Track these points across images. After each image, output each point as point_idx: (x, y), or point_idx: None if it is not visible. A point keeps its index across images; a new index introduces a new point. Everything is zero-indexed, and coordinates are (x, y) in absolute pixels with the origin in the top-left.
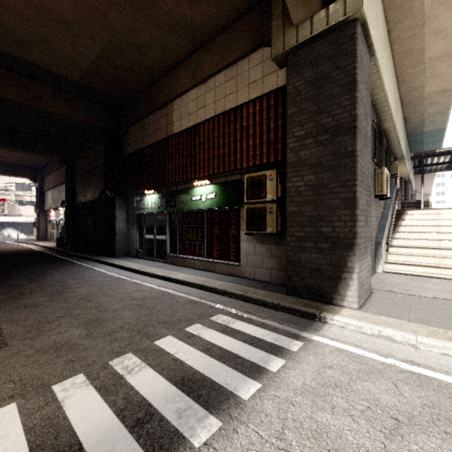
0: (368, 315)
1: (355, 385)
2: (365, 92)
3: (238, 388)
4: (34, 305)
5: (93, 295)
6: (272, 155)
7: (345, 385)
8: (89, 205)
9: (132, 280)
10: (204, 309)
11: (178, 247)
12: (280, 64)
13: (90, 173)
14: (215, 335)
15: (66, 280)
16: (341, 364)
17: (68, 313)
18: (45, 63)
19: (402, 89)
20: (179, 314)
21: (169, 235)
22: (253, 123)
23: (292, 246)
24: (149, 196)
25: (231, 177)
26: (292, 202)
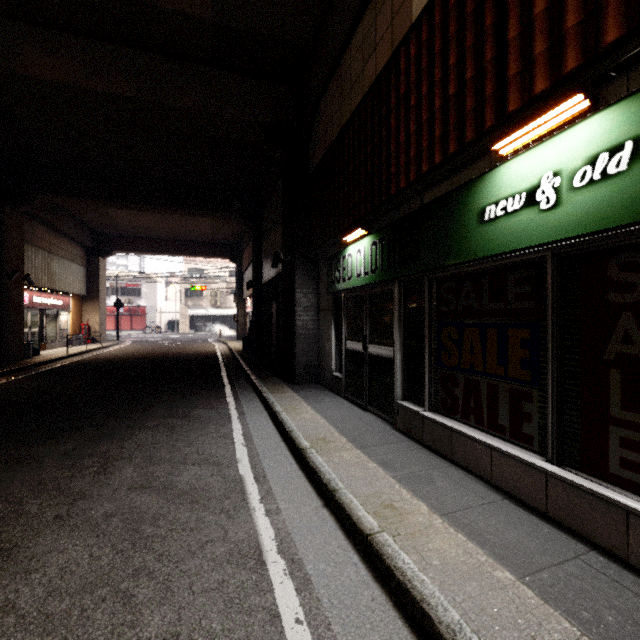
0: None
1: None
2: None
3: None
4: None
5: None
6: None
7: None
8: (272, 284)
9: (256, 517)
10: None
11: (427, 387)
12: None
13: (273, 231)
14: None
15: (130, 458)
16: None
17: None
18: None
19: None
20: None
21: (399, 346)
22: None
23: None
24: (353, 246)
25: None
26: None
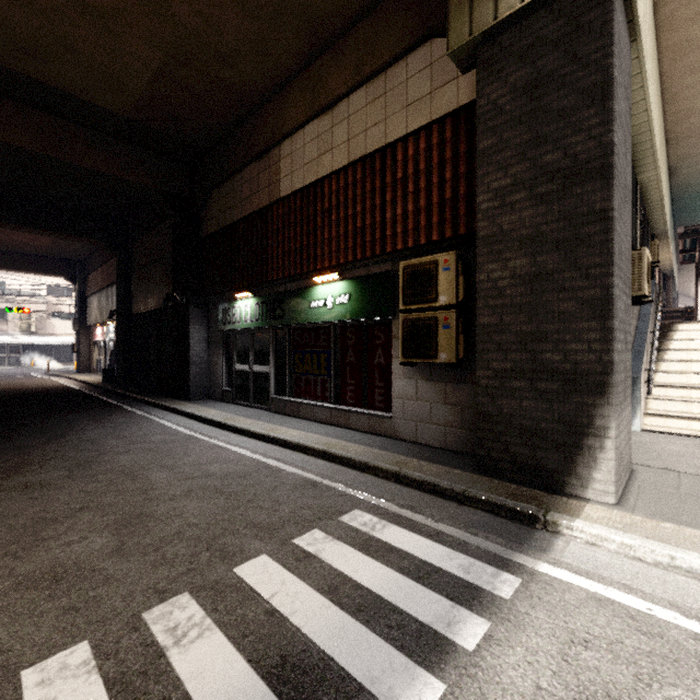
0: (638, 519)
1: (652, 697)
2: (624, 104)
3: (396, 692)
4: (40, 485)
5: (142, 468)
6: (449, 227)
7: (628, 696)
8: (151, 317)
9: (210, 441)
10: (329, 499)
11: (288, 385)
12: (464, 64)
13: (152, 267)
14: (348, 556)
15: (104, 438)
16: (608, 634)
17: (93, 502)
18: (75, 87)
19: (670, 114)
20: (283, 508)
21: (273, 365)
22: (415, 172)
23: (487, 387)
24: (242, 302)
25: (376, 267)
26: (485, 307)
